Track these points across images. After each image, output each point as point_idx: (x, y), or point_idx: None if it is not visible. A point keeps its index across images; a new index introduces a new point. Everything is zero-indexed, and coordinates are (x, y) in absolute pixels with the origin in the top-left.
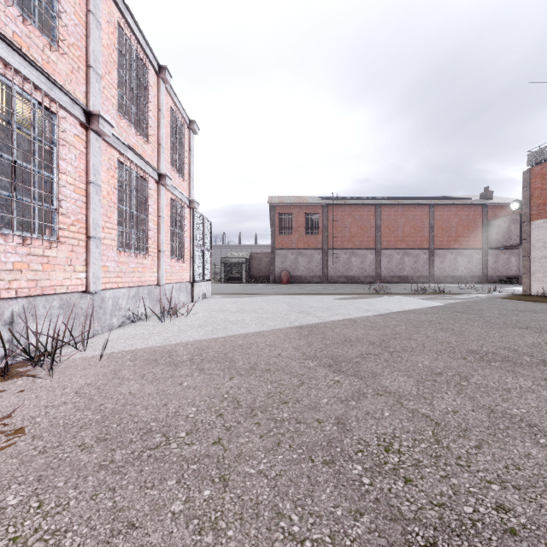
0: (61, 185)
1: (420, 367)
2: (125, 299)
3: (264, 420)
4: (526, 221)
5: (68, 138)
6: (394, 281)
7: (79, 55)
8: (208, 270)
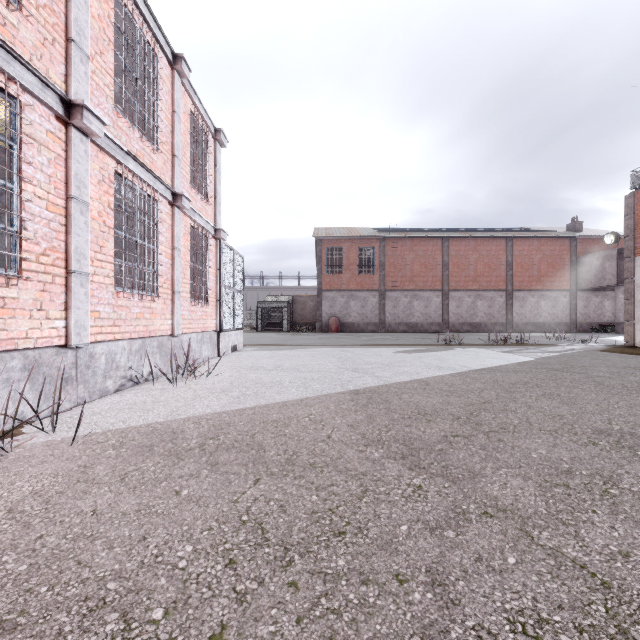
0: (25, 199)
1: (536, 459)
2: (125, 355)
3: (305, 574)
4: (629, 257)
5: (37, 135)
6: (464, 329)
7: (54, 22)
8: (240, 316)
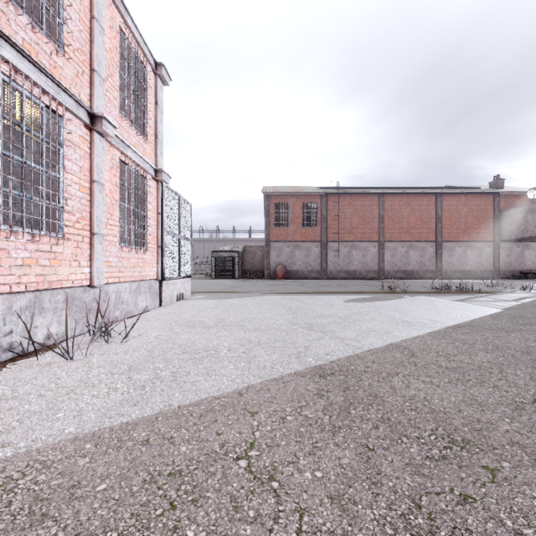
0: None
1: None
2: None
3: None
4: None
5: None
6: (398, 276)
7: None
8: (188, 264)
